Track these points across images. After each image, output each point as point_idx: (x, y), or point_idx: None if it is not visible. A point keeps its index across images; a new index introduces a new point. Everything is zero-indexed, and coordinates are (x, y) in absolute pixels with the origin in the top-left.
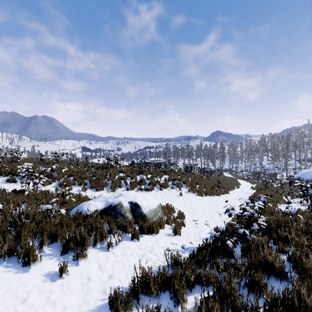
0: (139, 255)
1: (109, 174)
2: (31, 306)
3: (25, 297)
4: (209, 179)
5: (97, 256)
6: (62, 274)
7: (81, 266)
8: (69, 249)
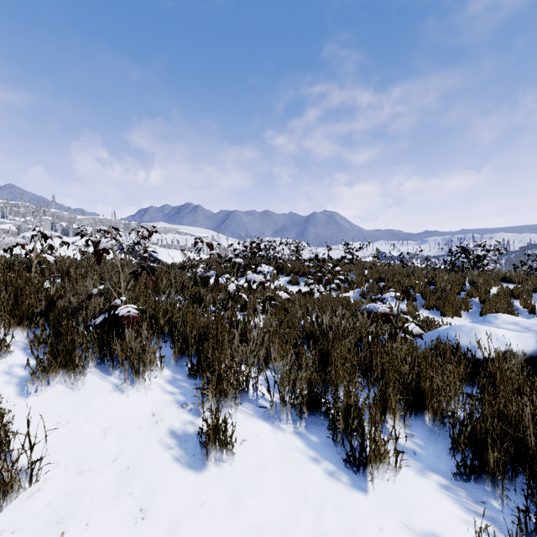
0: None
1: (469, 283)
2: None
3: None
4: None
5: None
6: None
7: None
8: (486, 468)
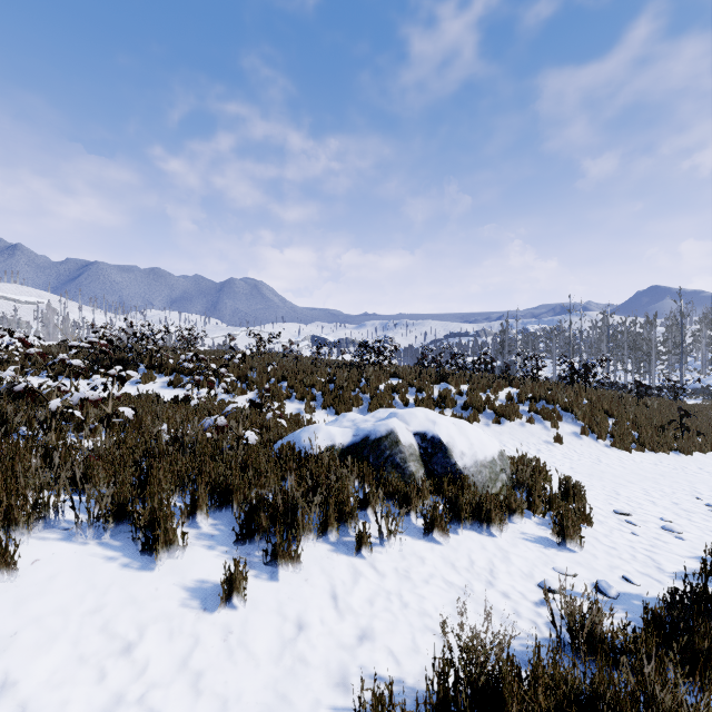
0: (450, 586)
1: (365, 379)
2: (141, 672)
3: (131, 638)
4: (645, 406)
5: (329, 564)
6: (232, 595)
7: (282, 585)
8: (257, 532)
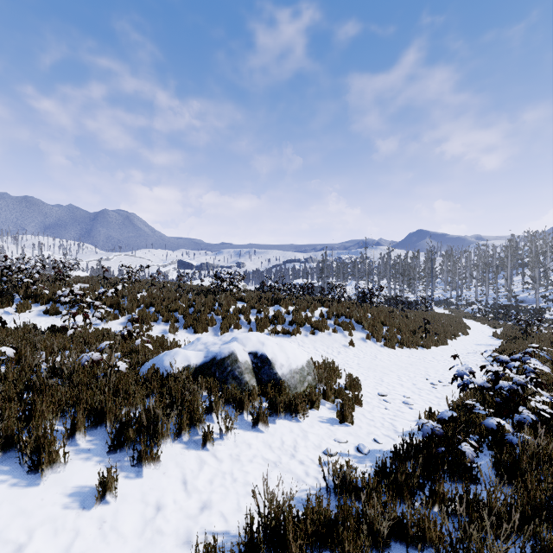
0: (266, 462)
1: (218, 304)
2: None
3: (21, 541)
4: (407, 317)
5: (182, 458)
6: (105, 494)
7: (146, 480)
8: (126, 442)
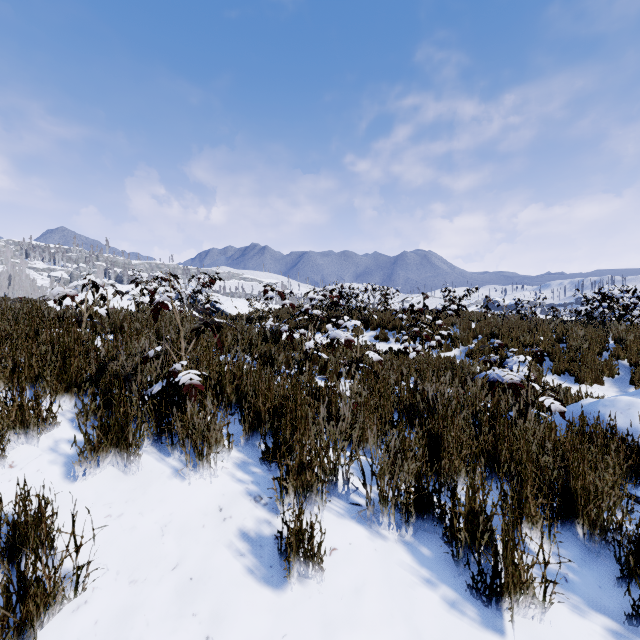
0: None
1: (614, 340)
2: None
3: None
4: None
5: None
6: None
7: None
8: None
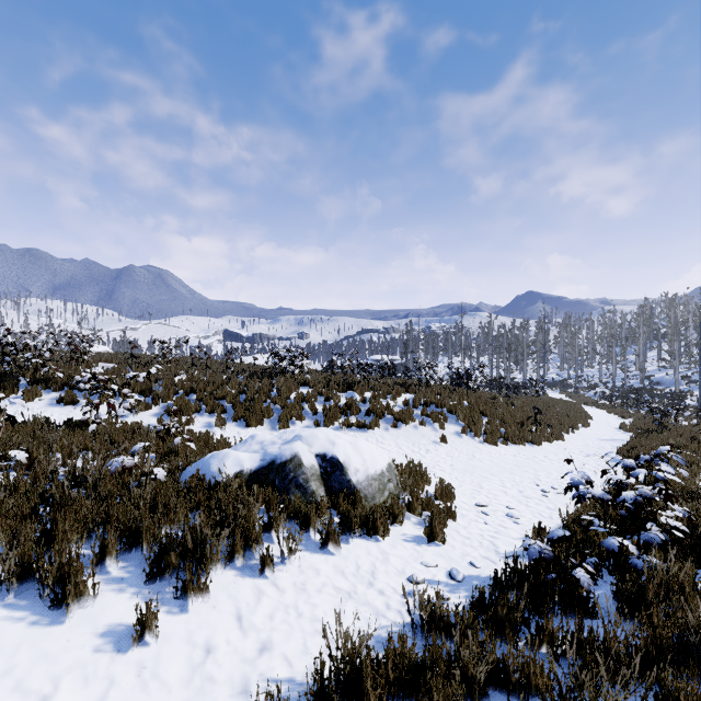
0: (338, 592)
1: (276, 390)
2: None
3: (46, 691)
4: (512, 404)
5: (235, 588)
6: (144, 633)
7: (192, 615)
8: (168, 569)
